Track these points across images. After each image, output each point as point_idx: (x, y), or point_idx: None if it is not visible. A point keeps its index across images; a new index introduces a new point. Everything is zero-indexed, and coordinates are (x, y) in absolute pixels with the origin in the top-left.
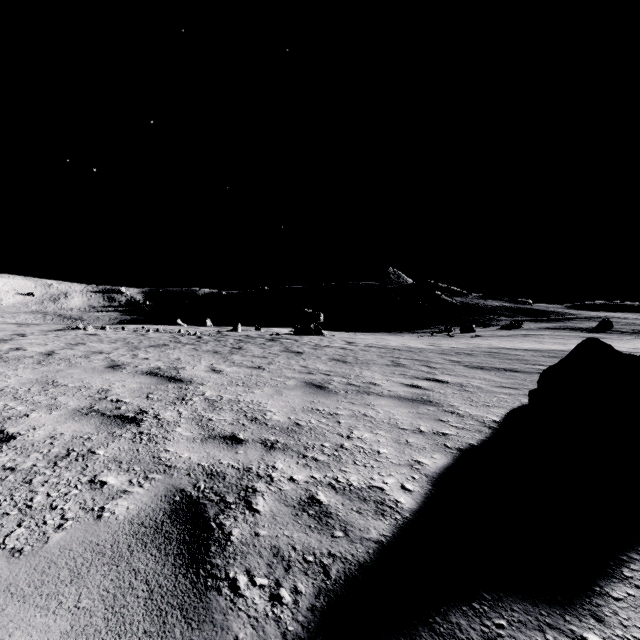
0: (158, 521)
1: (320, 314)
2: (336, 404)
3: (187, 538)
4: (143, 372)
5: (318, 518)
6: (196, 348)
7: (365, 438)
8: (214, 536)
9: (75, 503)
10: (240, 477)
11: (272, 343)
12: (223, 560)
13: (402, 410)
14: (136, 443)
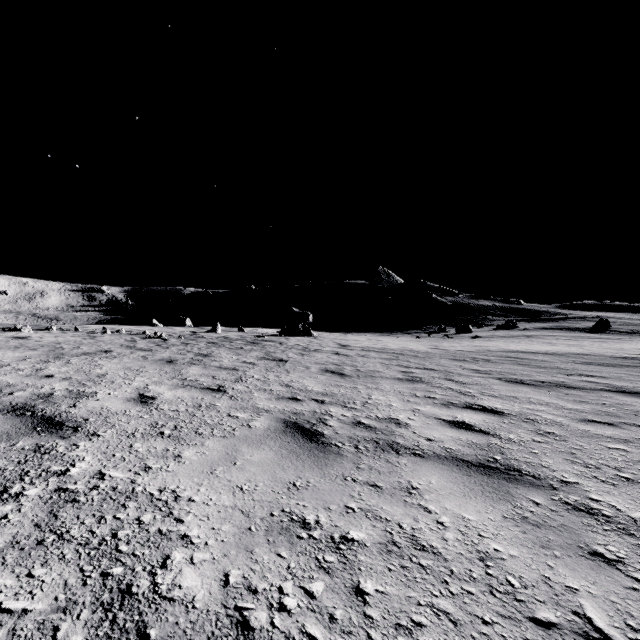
0: None
1: (309, 314)
2: (343, 493)
3: None
4: (7, 406)
5: None
6: (147, 356)
7: None
8: None
9: None
10: None
11: (251, 347)
12: None
13: (486, 510)
14: None
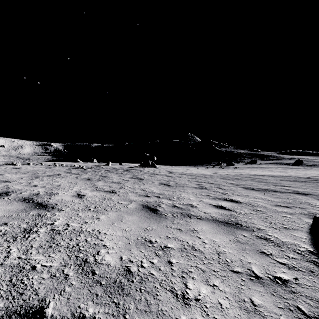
0: None
1: (154, 156)
2: (166, 232)
3: None
4: (21, 199)
5: None
6: (77, 177)
7: (204, 299)
8: None
9: None
10: None
11: (126, 173)
12: None
13: (223, 238)
14: None
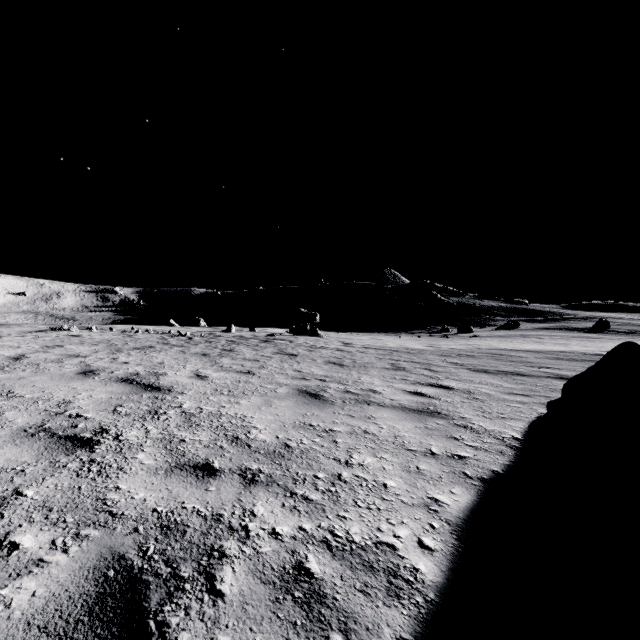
0: (71, 620)
1: (316, 314)
2: (332, 417)
3: None
4: (118, 379)
5: (307, 606)
6: (184, 350)
7: (367, 465)
8: None
9: None
10: (205, 531)
11: (266, 344)
12: None
13: (408, 424)
14: (81, 477)
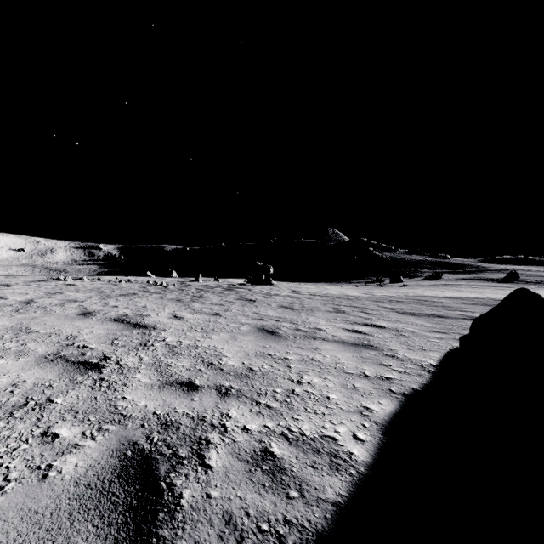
0: (106, 481)
1: (270, 267)
2: (286, 349)
3: (134, 502)
4: (111, 319)
5: (272, 475)
6: (161, 297)
7: (314, 383)
8: (163, 499)
9: (22, 460)
10: (194, 427)
11: (228, 292)
12: (170, 531)
13: (347, 354)
14: (95, 390)
